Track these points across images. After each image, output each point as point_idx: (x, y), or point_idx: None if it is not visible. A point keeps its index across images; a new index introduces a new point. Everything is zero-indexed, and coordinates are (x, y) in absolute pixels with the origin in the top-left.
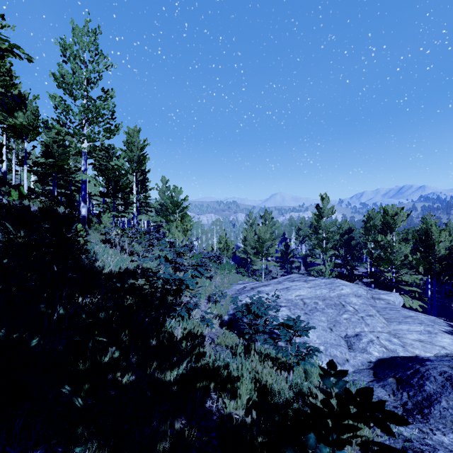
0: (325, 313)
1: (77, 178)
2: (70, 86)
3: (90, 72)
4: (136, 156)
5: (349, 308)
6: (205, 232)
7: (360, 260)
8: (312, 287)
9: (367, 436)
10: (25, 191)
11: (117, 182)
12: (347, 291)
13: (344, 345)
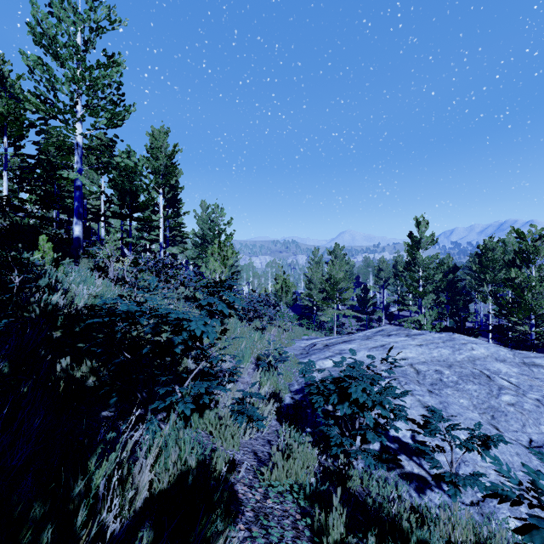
0: (464, 392)
1: (93, 203)
2: (52, 40)
3: (84, 21)
4: (162, 166)
5: (502, 383)
6: (258, 275)
7: (466, 309)
8: (423, 344)
9: None
10: (4, 207)
11: (134, 197)
12: (481, 352)
13: (541, 467)
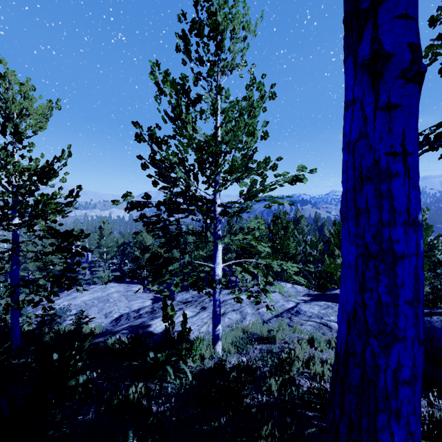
0: (98, 306)
1: None
2: None
3: None
4: None
5: (111, 300)
6: None
7: None
8: (92, 293)
9: (97, 330)
10: None
11: None
12: (113, 290)
13: (104, 317)
